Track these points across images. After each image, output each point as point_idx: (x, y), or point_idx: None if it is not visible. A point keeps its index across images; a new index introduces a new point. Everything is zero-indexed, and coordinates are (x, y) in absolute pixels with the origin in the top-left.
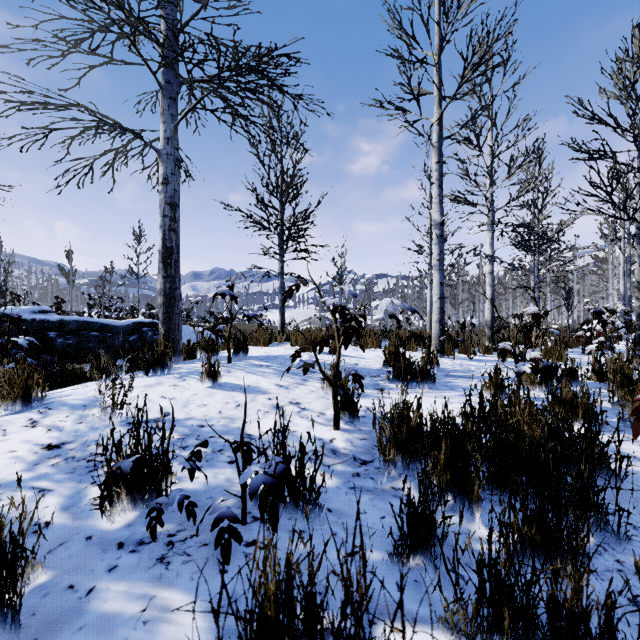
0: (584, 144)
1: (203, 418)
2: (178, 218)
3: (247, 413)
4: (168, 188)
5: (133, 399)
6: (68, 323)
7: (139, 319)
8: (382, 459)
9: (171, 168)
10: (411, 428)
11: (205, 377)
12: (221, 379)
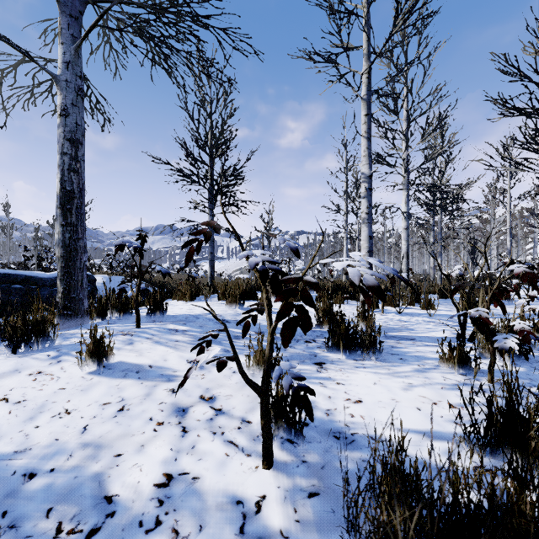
0: (511, 99)
1: (46, 449)
2: (81, 157)
3: (128, 429)
4: (67, 121)
5: None
6: None
7: None
8: None
9: (71, 98)
10: None
11: (86, 358)
12: (113, 357)
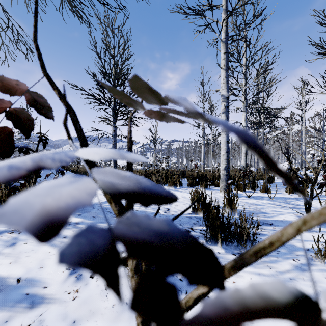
0: None
1: None
2: None
3: None
4: None
5: None
6: None
7: None
8: None
9: None
10: None
11: None
12: None
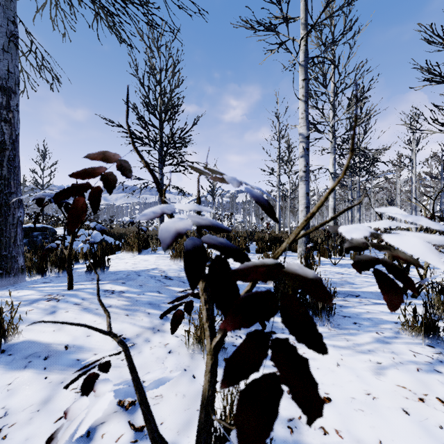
0: (438, 66)
1: None
2: (15, 107)
3: None
4: None
5: None
6: None
7: (30, 224)
8: None
9: (2, 43)
10: None
11: None
12: (21, 336)
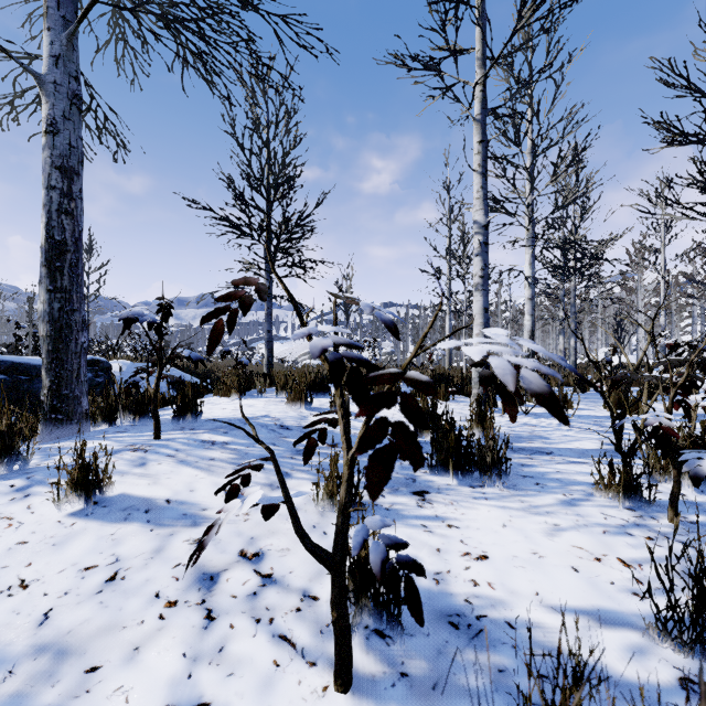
0: (678, 121)
1: None
2: (78, 194)
3: (118, 615)
4: (57, 141)
5: None
6: None
7: None
8: None
9: (62, 107)
10: None
11: (67, 491)
12: (112, 488)
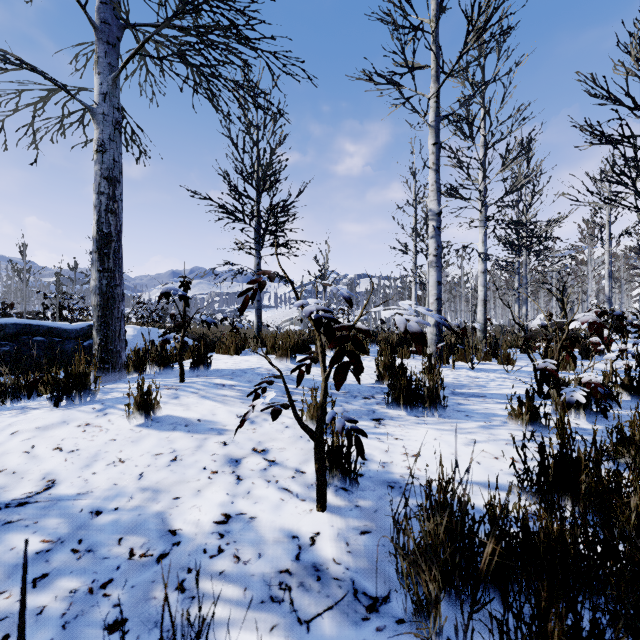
0: (599, 125)
1: (107, 492)
2: (119, 197)
3: (183, 476)
4: (105, 157)
5: (6, 455)
6: (4, 327)
7: None
8: (404, 590)
9: (109, 132)
10: (478, 573)
11: (134, 411)
12: (160, 411)
